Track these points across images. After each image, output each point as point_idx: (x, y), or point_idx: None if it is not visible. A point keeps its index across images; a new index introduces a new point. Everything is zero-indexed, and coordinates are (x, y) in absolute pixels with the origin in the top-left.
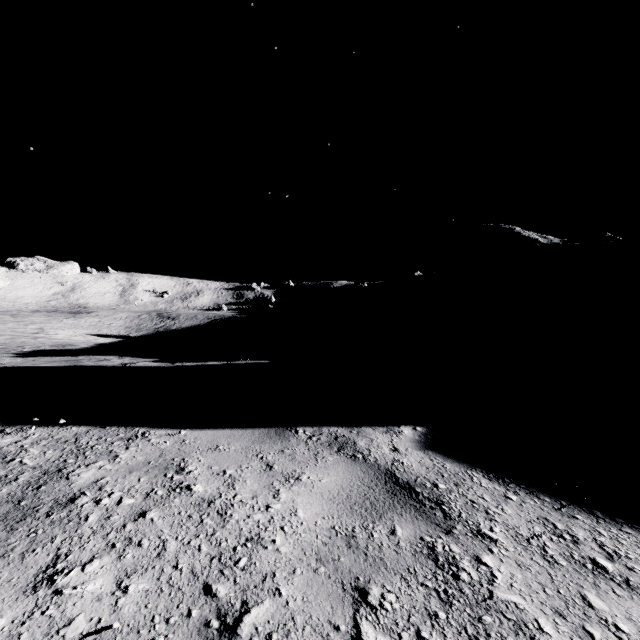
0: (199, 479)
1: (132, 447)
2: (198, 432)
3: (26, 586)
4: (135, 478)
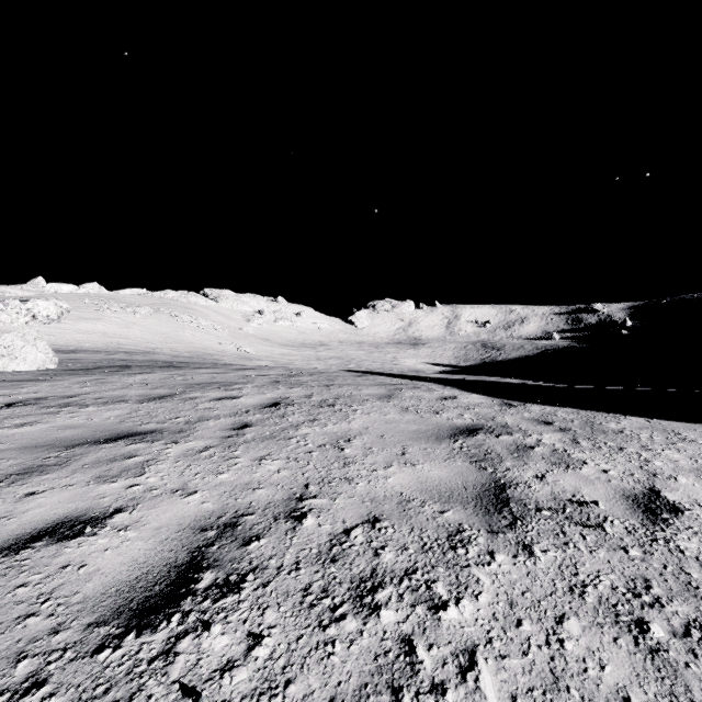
0: (698, 439)
1: (623, 421)
2: (666, 421)
3: (640, 449)
4: (648, 431)
